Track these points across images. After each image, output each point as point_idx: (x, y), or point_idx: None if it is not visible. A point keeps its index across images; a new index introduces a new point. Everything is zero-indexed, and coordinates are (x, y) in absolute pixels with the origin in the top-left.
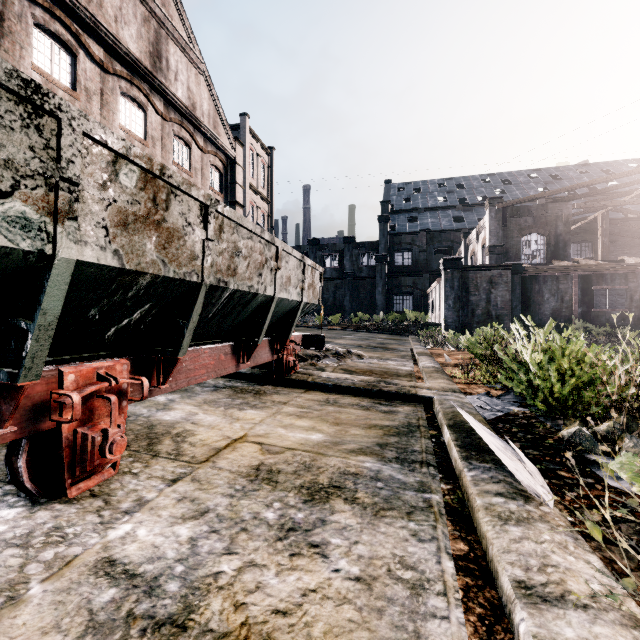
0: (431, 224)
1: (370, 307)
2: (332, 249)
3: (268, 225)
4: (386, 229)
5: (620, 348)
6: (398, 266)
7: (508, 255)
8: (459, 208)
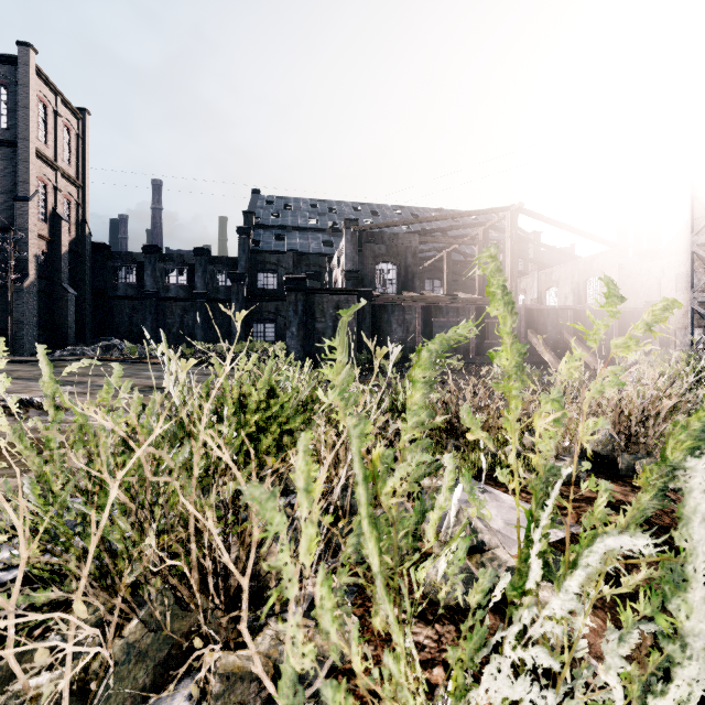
0: (299, 245)
1: (229, 336)
2: (178, 261)
3: (78, 217)
4: (247, 244)
5: (449, 378)
6: (262, 289)
7: (364, 282)
8: (329, 232)
